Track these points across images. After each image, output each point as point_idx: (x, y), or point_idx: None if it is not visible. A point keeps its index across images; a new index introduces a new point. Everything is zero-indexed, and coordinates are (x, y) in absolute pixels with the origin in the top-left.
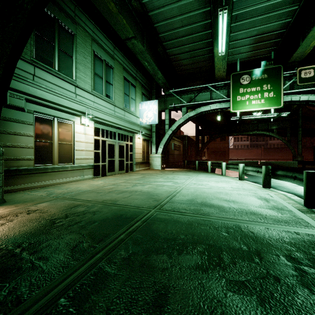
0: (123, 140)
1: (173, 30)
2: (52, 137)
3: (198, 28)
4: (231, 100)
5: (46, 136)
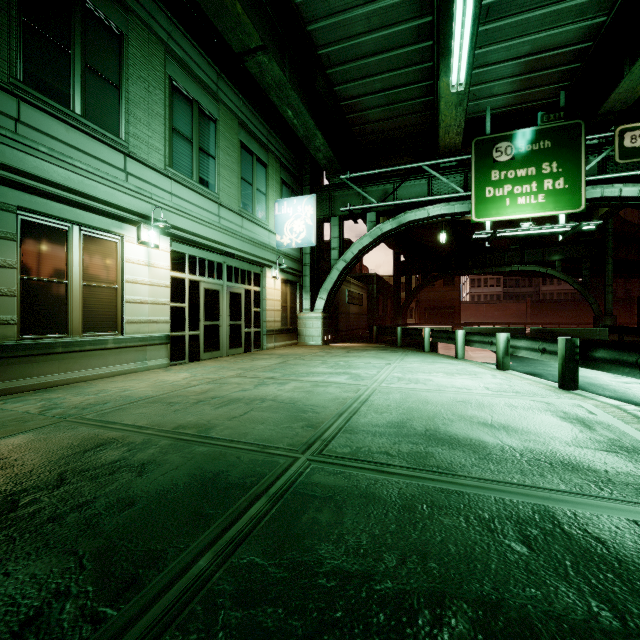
0: (239, 281)
1: (348, 39)
2: (68, 270)
3: (404, 37)
4: (472, 196)
5: (50, 267)
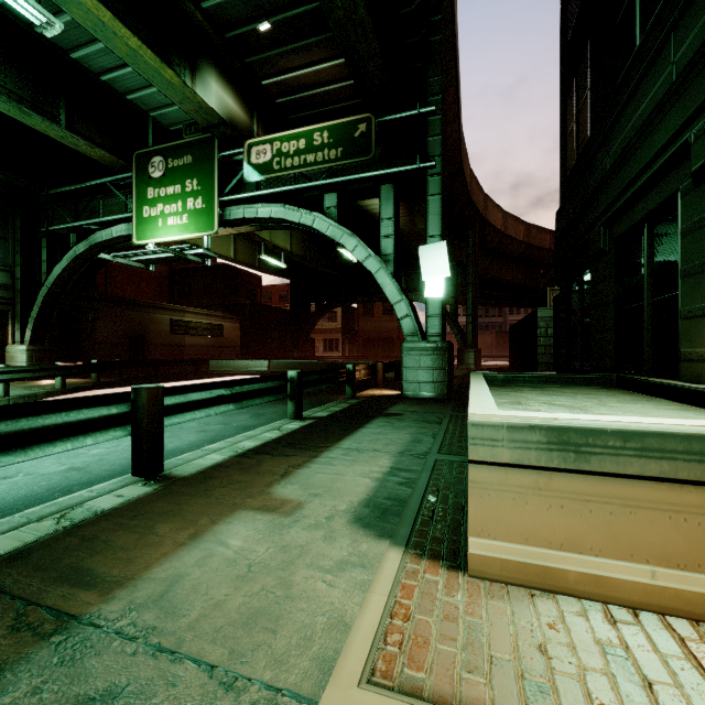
0: None
1: None
2: None
3: None
4: (134, 216)
5: None
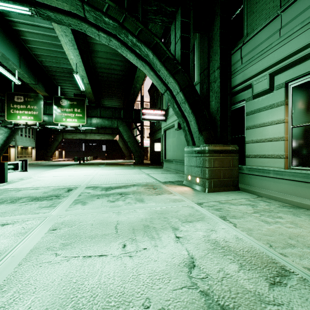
0: None
1: None
2: None
3: None
4: None
5: None
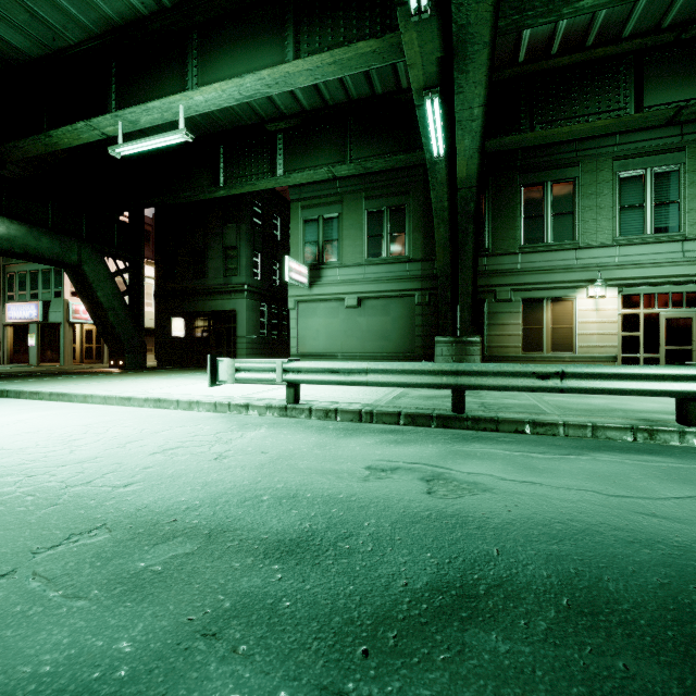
0: None
1: None
2: (543, 321)
3: None
4: None
5: (535, 321)
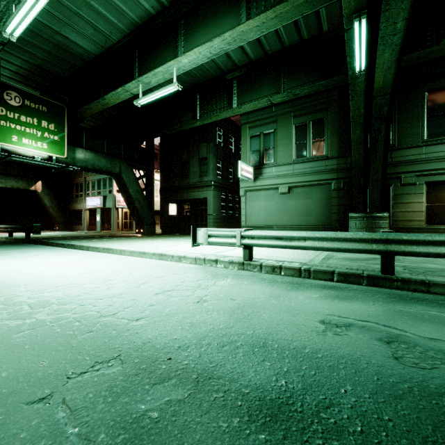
0: None
1: None
2: None
3: None
4: None
5: (438, 200)
